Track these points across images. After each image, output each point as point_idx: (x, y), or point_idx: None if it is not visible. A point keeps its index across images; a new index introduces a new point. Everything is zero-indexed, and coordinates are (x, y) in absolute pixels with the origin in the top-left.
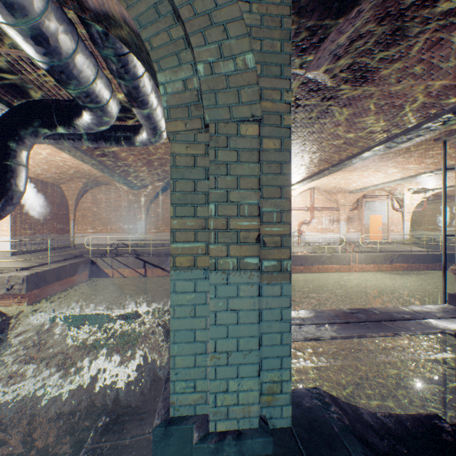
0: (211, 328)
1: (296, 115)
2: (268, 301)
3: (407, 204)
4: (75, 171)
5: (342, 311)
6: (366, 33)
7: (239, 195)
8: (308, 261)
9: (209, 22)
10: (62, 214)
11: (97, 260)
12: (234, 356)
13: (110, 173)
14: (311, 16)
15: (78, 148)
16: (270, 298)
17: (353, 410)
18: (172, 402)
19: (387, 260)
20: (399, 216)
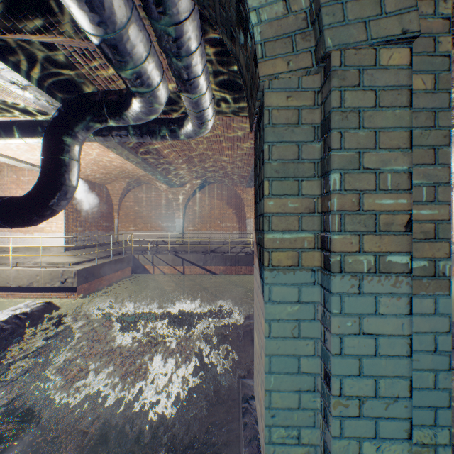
0: (335, 359)
1: None
2: (414, 322)
3: None
4: (119, 171)
5: None
6: None
7: (377, 158)
8: None
9: None
10: (107, 213)
11: (138, 256)
12: (370, 405)
13: (151, 171)
14: None
15: (124, 146)
16: (416, 316)
17: None
18: None
19: (452, 263)
20: None
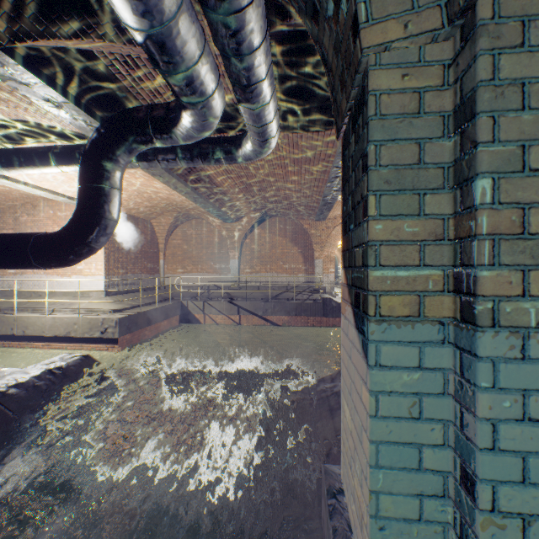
0: (483, 456)
1: None
2: None
3: None
4: (165, 203)
5: None
6: None
7: None
8: None
9: None
10: (152, 253)
11: (187, 303)
12: None
13: (202, 203)
14: None
15: (171, 173)
16: None
17: None
18: None
19: None
20: None
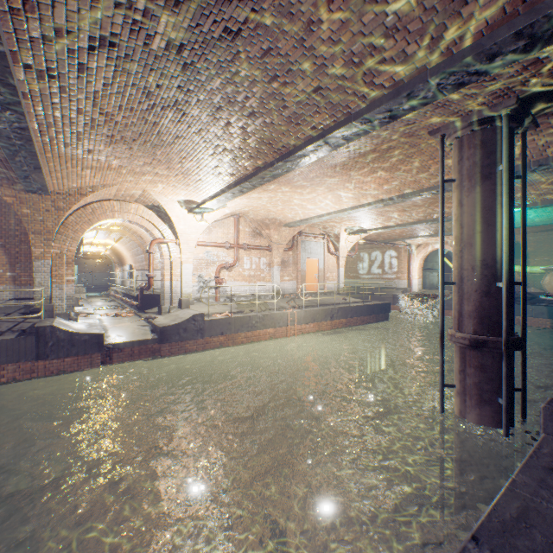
0: None
1: None
2: None
3: (343, 246)
4: None
5: None
6: None
7: None
8: (233, 326)
9: None
10: None
11: None
12: None
13: None
14: None
15: None
16: None
17: None
18: None
19: (328, 316)
20: (334, 261)
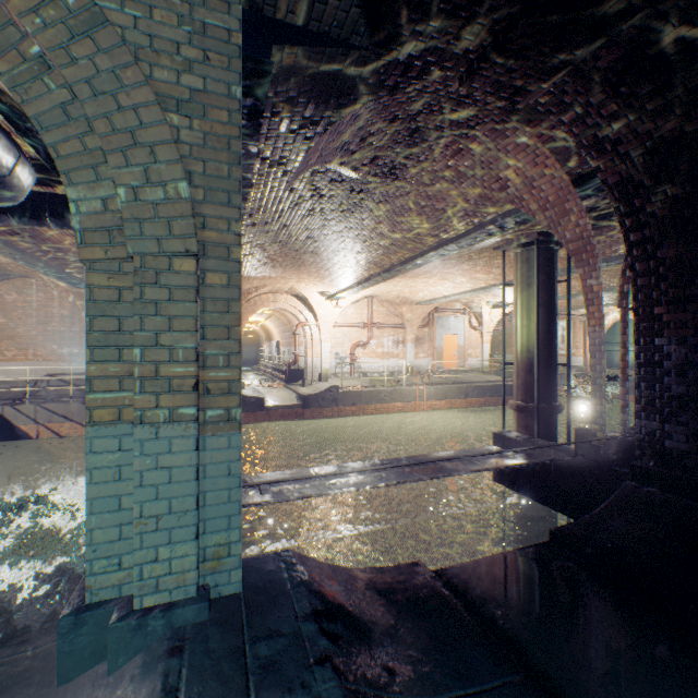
0: (137, 490)
1: (323, 206)
2: (214, 455)
3: (487, 321)
4: None
5: (371, 463)
6: (379, 132)
7: (172, 338)
8: (363, 398)
9: (132, 141)
10: None
11: (4, 410)
12: (167, 520)
13: (29, 262)
14: (306, 107)
15: None
16: (216, 451)
17: (327, 568)
18: (89, 585)
19: (461, 394)
20: (478, 337)
